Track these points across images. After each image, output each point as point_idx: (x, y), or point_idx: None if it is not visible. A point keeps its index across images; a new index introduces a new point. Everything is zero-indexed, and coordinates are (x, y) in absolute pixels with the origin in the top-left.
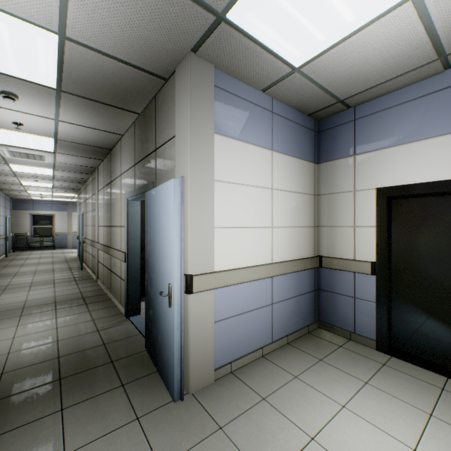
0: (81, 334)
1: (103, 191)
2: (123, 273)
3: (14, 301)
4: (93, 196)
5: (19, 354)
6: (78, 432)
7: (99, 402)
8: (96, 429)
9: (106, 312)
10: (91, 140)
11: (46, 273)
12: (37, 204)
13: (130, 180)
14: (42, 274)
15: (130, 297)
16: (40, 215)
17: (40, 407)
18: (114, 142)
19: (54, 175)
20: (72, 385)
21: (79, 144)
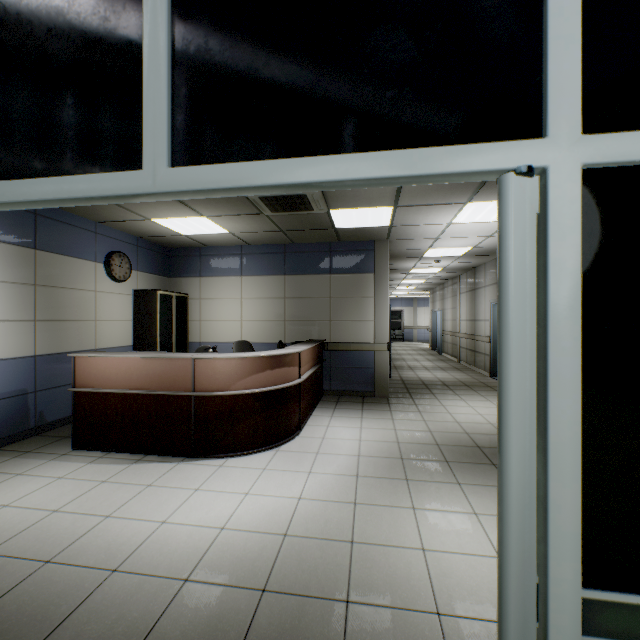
0: (466, 378)
1: (466, 295)
2: (487, 351)
3: (416, 364)
4: (453, 297)
5: (442, 378)
6: (483, 393)
7: (487, 391)
8: (489, 394)
9: (475, 374)
10: (464, 266)
11: (417, 355)
12: (390, 301)
13: (492, 292)
14: (415, 355)
15: (492, 364)
16: (392, 311)
17: (464, 388)
18: (479, 265)
19: (423, 282)
20: (473, 387)
21: (455, 268)
